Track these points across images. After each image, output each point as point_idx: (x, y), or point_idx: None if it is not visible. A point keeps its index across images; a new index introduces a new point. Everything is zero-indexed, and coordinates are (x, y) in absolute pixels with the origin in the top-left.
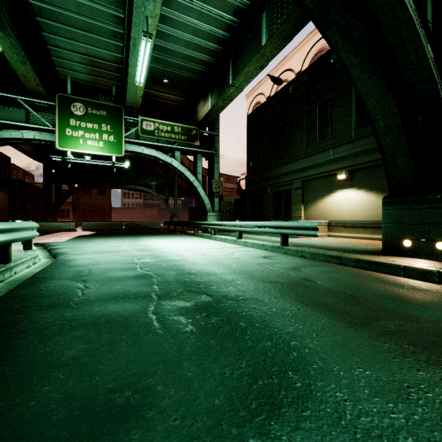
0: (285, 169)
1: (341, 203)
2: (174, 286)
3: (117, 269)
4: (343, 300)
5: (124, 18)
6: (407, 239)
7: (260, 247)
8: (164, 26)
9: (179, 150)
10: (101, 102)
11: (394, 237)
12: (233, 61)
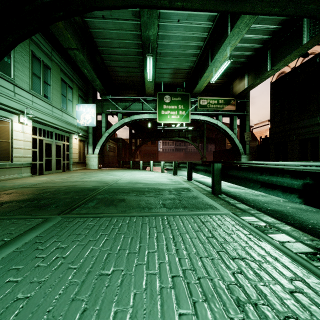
0: (312, 121)
1: None
2: None
3: None
4: None
5: (202, 45)
6: None
7: None
8: None
9: (220, 114)
10: (178, 93)
11: None
12: (270, 52)
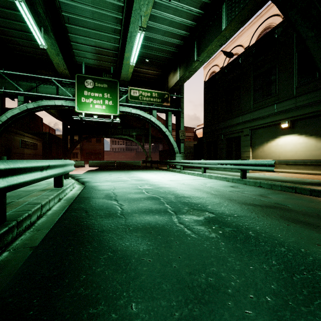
0: (236, 121)
1: (284, 146)
2: (180, 205)
3: (131, 193)
4: (320, 220)
5: (122, 18)
6: None
7: (222, 179)
8: (149, 21)
9: (155, 109)
10: (104, 78)
11: None
12: (197, 43)
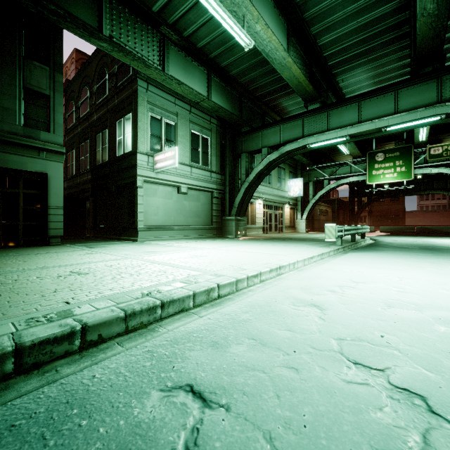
0: None
1: None
2: (422, 246)
3: (403, 243)
4: None
5: None
6: None
7: None
8: None
9: None
10: (395, 147)
11: None
12: None
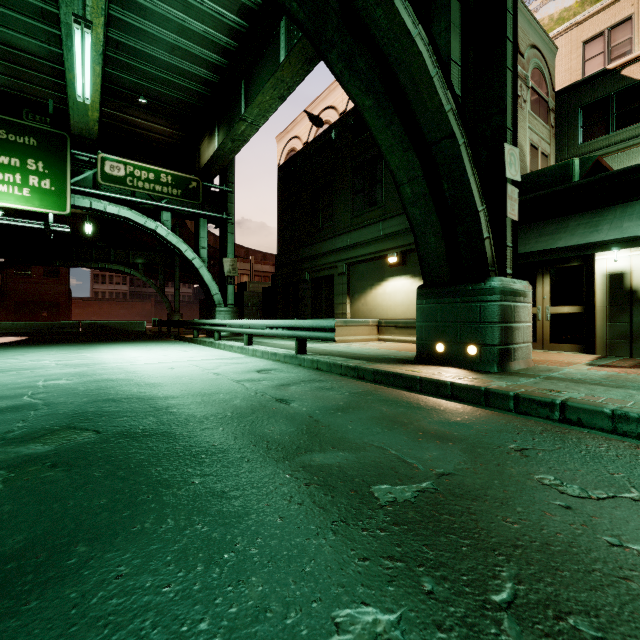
0: (326, 247)
1: (393, 295)
2: (54, 422)
3: None
4: (296, 428)
5: None
6: (440, 343)
7: (272, 357)
8: (130, 14)
9: (170, 210)
10: (27, 123)
11: (427, 340)
12: (245, 84)
